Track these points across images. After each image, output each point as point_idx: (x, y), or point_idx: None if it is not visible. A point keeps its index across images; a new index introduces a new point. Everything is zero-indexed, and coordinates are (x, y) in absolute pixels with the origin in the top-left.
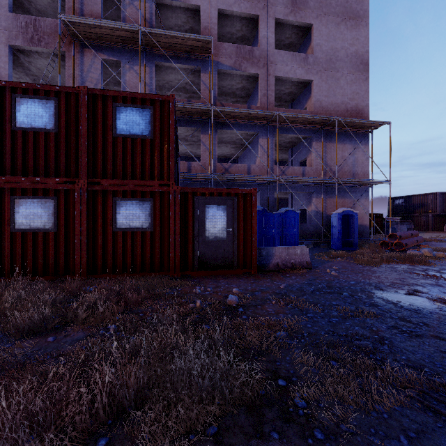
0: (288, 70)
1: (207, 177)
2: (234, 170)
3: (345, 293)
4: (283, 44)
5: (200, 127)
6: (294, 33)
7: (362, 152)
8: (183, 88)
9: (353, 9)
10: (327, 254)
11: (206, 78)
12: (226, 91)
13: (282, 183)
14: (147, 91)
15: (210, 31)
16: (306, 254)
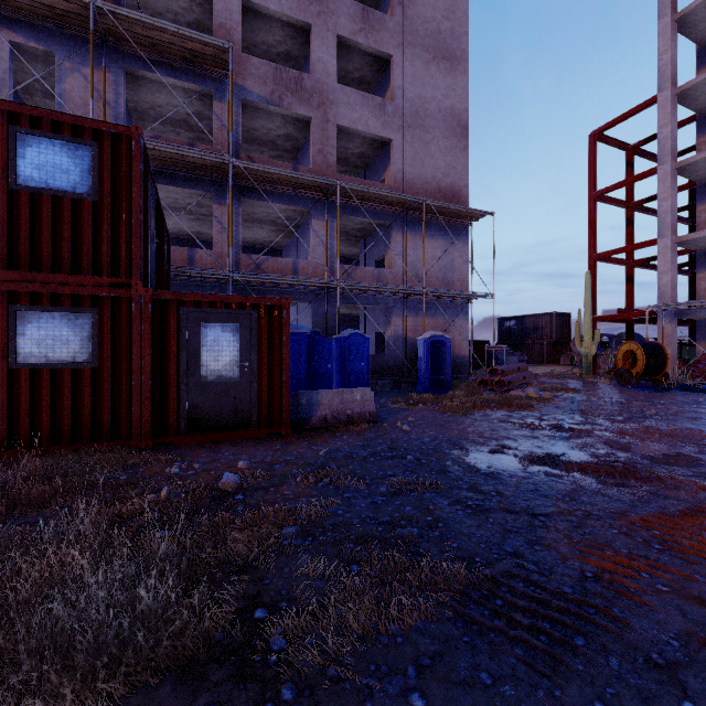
0: (356, 118)
1: (222, 276)
2: (271, 267)
3: (409, 456)
4: (352, 78)
5: (211, 191)
6: (367, 63)
7: (459, 253)
8: (184, 121)
9: (448, 45)
10: (406, 400)
11: (223, 110)
12: (261, 138)
13: (348, 292)
14: (109, 117)
15: (229, 33)
16: (371, 401)
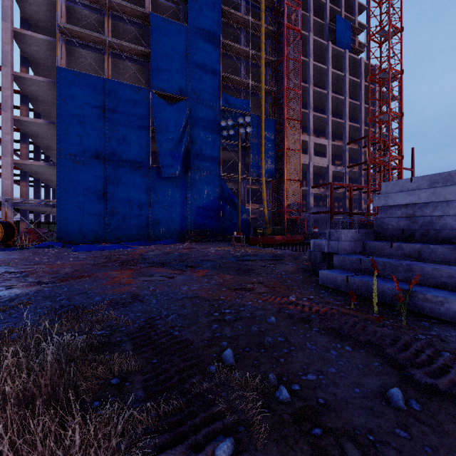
0: None
1: None
2: None
3: None
4: None
5: None
6: None
7: None
8: None
9: None
10: None
11: None
12: None
13: None
14: None
15: None
16: None
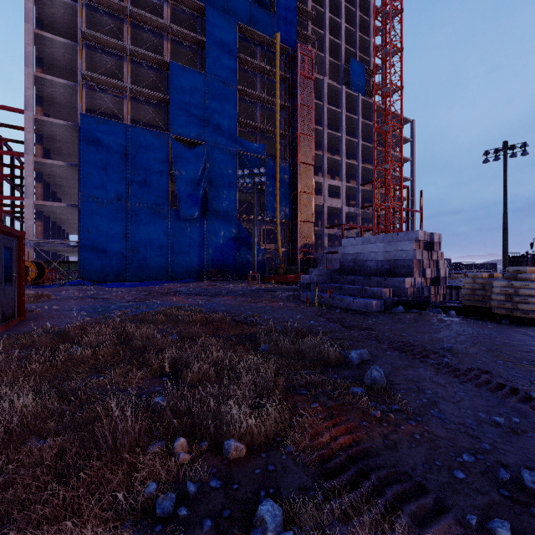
0: None
1: None
2: None
3: (113, 306)
4: None
5: None
6: None
7: None
8: None
9: None
10: None
11: None
12: None
13: None
14: None
15: None
16: None
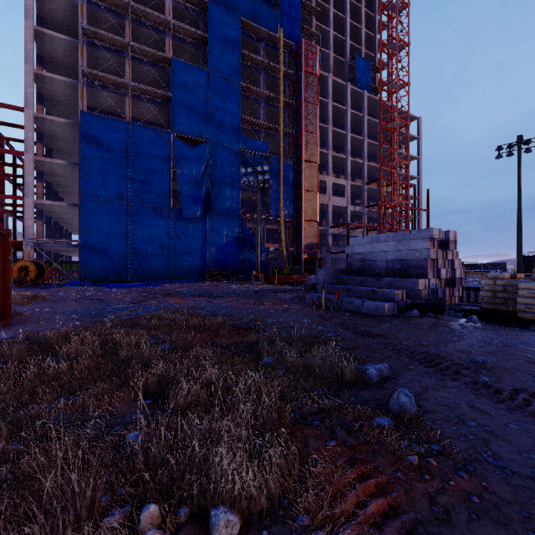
0: None
1: None
2: None
3: (108, 309)
4: None
5: None
6: None
7: None
8: None
9: None
10: None
11: None
12: None
13: None
14: None
15: None
16: None
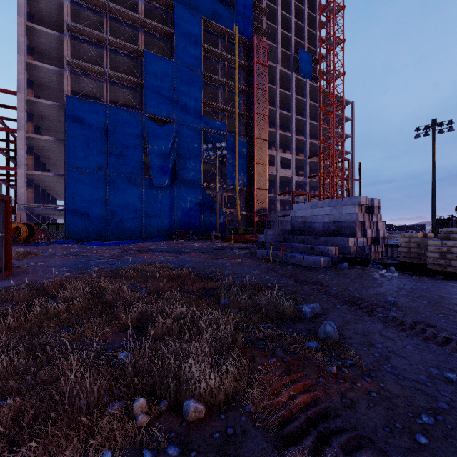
0: None
1: None
2: None
3: (91, 263)
4: None
5: None
6: None
7: None
8: None
9: None
10: None
11: None
12: None
13: None
14: None
15: None
16: None
